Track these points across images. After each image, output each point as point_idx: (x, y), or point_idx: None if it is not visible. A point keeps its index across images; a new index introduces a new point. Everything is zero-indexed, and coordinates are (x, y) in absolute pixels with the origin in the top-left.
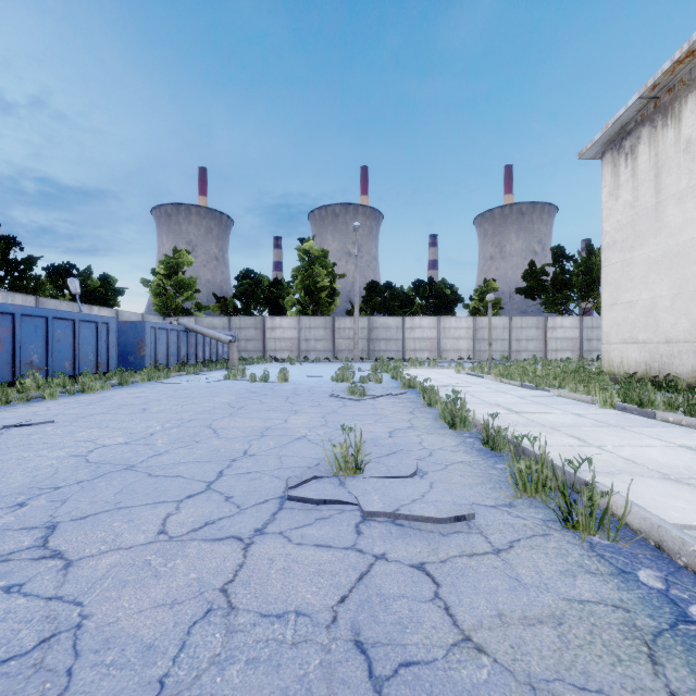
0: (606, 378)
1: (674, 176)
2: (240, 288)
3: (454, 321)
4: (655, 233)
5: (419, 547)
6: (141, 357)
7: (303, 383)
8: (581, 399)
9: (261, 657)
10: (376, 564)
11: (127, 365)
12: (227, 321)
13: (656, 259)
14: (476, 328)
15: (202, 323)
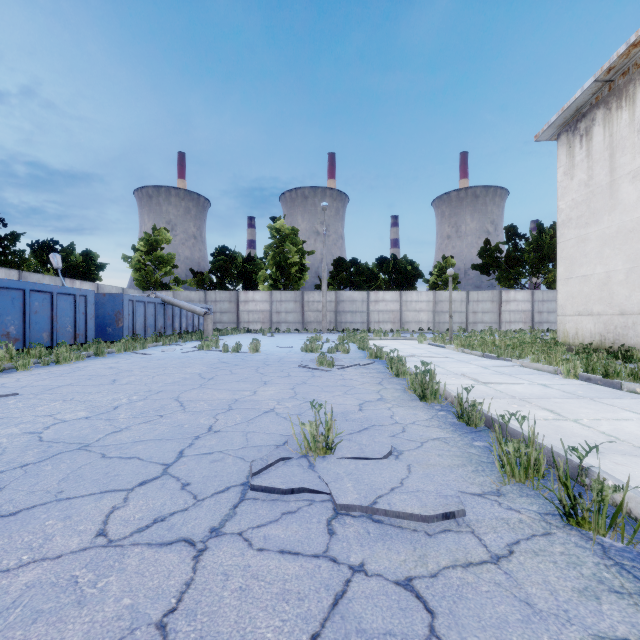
0: (563, 349)
1: (629, 155)
2: (216, 264)
3: (415, 295)
4: (609, 210)
5: (403, 554)
6: (119, 328)
7: (274, 353)
8: (543, 369)
9: None
10: (354, 581)
11: (106, 336)
12: (203, 294)
13: (610, 235)
14: (436, 302)
15: (180, 296)
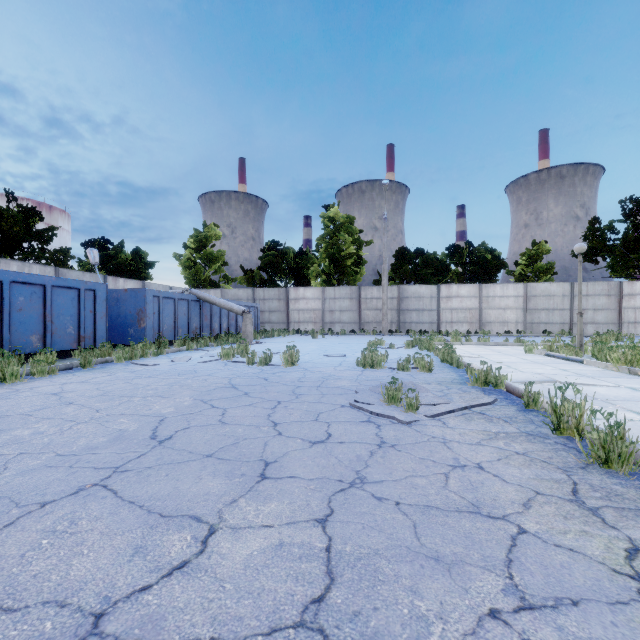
0: None
1: None
2: (265, 259)
3: (499, 288)
4: None
5: None
6: (141, 329)
7: (316, 368)
8: None
9: None
10: None
11: (127, 339)
12: (251, 292)
13: None
14: (528, 297)
15: (228, 295)
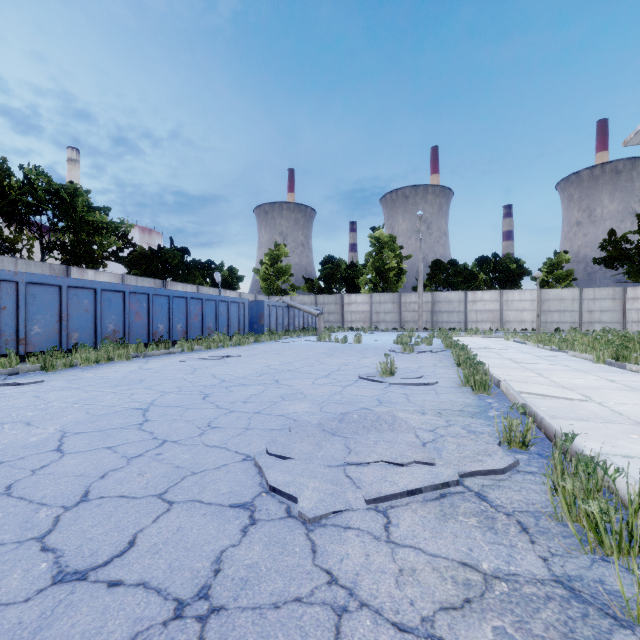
0: (637, 345)
1: None
2: (324, 272)
3: (517, 294)
4: None
5: (407, 391)
6: (262, 325)
7: (372, 344)
8: (587, 358)
9: (351, 398)
10: (389, 392)
11: (253, 331)
12: (314, 298)
13: None
14: (542, 301)
15: (296, 300)
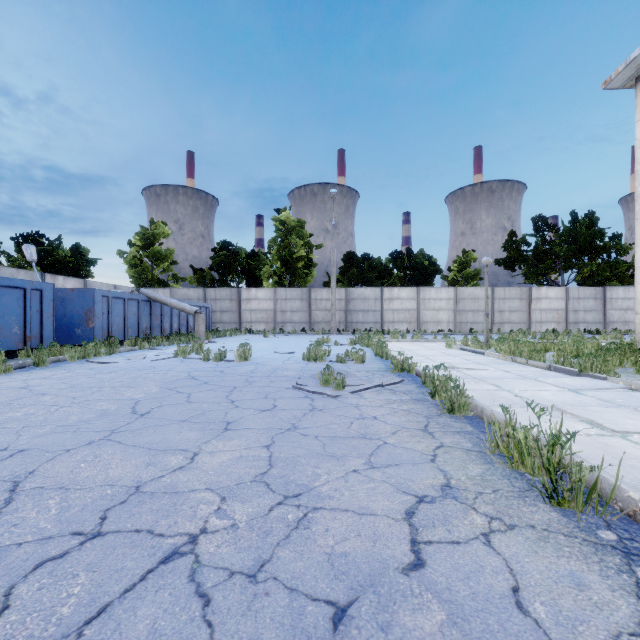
0: None
1: None
2: (216, 259)
3: (433, 292)
4: None
5: None
6: (90, 329)
7: (267, 362)
8: None
9: None
10: None
11: (74, 339)
12: (202, 292)
13: None
14: (457, 299)
15: (177, 294)
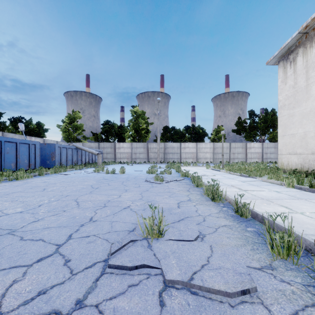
0: (282, 172)
1: None
2: (104, 129)
3: (204, 144)
4: (306, 100)
5: None
6: (53, 161)
7: (132, 174)
8: (274, 183)
9: None
10: None
11: (46, 165)
12: (97, 144)
13: (306, 112)
14: (214, 148)
15: (86, 145)
